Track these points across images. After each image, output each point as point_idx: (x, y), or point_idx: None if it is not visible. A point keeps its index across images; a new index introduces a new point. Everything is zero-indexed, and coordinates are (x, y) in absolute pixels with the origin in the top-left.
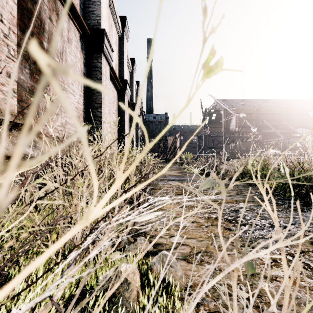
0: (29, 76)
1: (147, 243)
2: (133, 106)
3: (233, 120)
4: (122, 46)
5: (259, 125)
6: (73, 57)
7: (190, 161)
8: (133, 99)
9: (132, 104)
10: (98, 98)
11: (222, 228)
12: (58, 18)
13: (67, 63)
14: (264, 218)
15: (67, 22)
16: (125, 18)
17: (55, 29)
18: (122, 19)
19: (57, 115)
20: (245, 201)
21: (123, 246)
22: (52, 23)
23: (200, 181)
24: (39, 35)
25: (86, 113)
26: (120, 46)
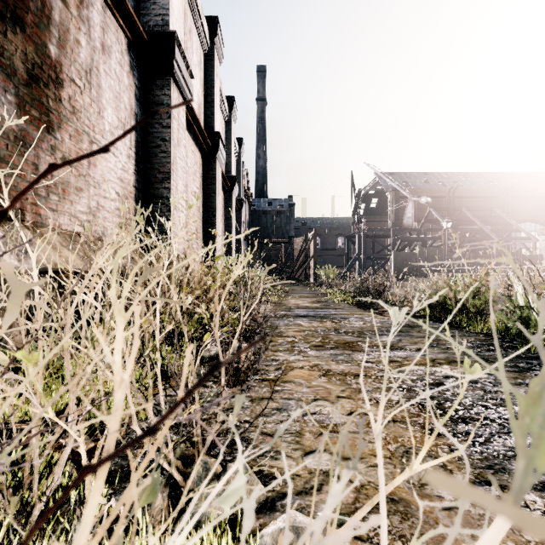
0: (16, 108)
1: (251, 479)
2: (231, 183)
3: (409, 208)
4: (210, 71)
5: (454, 217)
6: (114, 82)
7: (334, 281)
8: (231, 169)
9: (229, 179)
10: (164, 163)
11: (418, 430)
12: (82, 2)
13: (101, 92)
14: (502, 404)
15: (101, 13)
16: (217, 20)
17: (75, 23)
18: (212, 21)
19: (79, 191)
20: (451, 362)
21: (195, 487)
22: (67, 9)
23: (355, 318)
24: (38, 30)
25: (141, 191)
26: (206, 71)
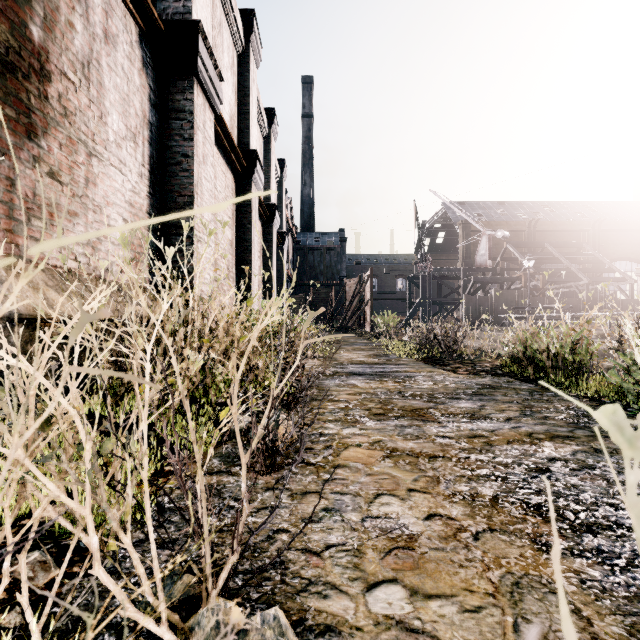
0: None
1: None
2: (271, 212)
3: (482, 243)
4: (245, 75)
5: (536, 255)
6: (121, 80)
7: (395, 330)
8: (271, 195)
9: (269, 208)
10: (185, 184)
11: (528, 545)
12: None
13: (104, 92)
14: None
15: None
16: (253, 13)
17: (67, 0)
18: (247, 16)
19: (73, 216)
20: (553, 438)
21: None
22: None
23: (423, 377)
24: (15, 4)
25: None
26: (240, 75)
